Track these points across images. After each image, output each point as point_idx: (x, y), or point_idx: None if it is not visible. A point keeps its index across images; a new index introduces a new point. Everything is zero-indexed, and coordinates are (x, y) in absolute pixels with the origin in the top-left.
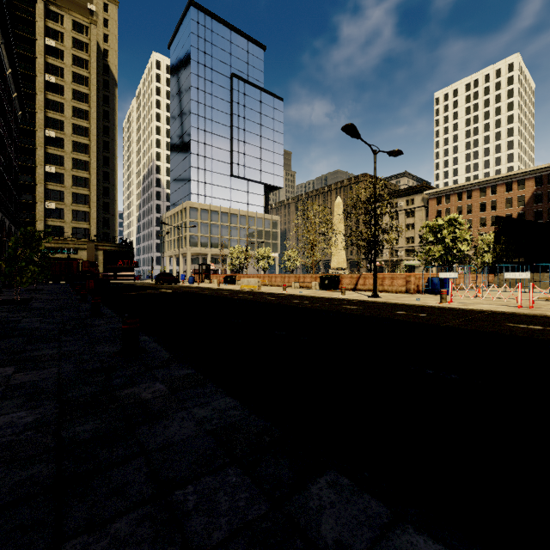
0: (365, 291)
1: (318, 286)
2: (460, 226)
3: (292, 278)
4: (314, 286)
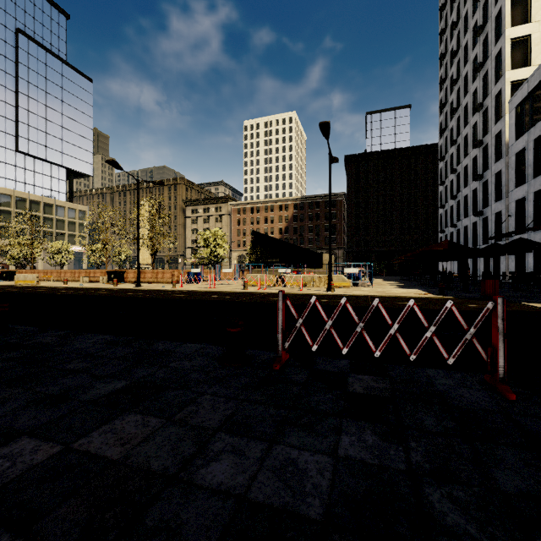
0: (145, 283)
1: (106, 280)
2: (220, 236)
3: (83, 273)
4: (102, 280)
